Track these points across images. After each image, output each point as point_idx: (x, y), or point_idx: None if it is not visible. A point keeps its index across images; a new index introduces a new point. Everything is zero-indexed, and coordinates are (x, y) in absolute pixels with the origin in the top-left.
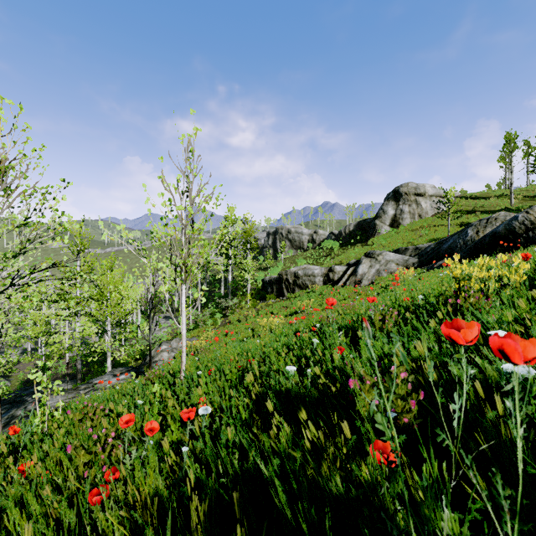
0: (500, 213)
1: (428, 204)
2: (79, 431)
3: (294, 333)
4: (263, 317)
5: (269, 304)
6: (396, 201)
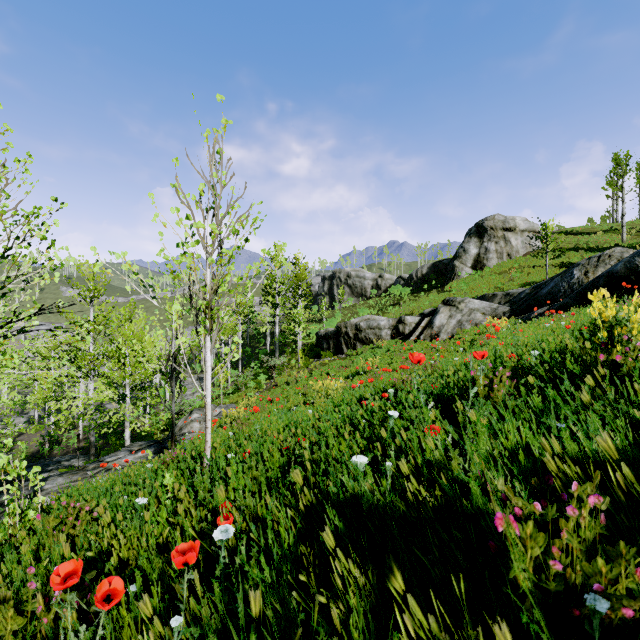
0: (615, 249)
1: (519, 241)
2: (55, 544)
3: (358, 401)
4: (317, 379)
5: (324, 363)
6: (480, 237)
